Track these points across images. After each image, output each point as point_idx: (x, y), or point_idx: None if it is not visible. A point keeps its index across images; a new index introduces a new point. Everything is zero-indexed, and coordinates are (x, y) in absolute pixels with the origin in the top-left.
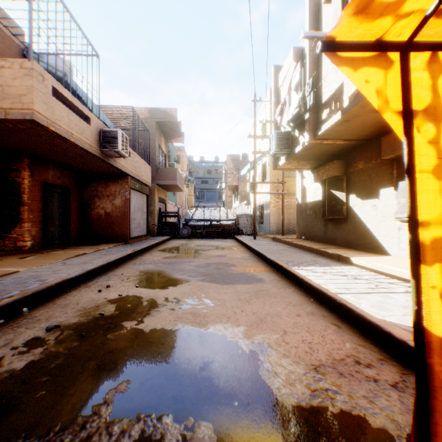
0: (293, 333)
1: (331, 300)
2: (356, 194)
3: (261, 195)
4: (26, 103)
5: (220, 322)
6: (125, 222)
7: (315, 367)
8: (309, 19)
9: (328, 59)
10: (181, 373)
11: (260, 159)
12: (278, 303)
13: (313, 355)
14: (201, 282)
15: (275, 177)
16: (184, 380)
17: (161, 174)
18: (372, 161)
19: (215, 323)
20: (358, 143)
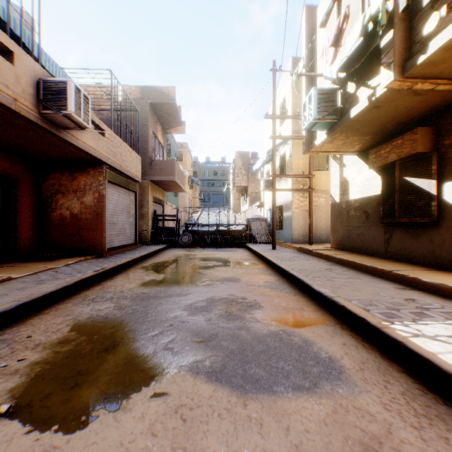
0: None
1: None
2: None
3: (279, 193)
4: None
5: None
6: (99, 227)
7: None
8: None
9: None
10: None
11: (279, 147)
12: None
13: None
14: (190, 376)
15: (299, 169)
16: None
17: (155, 168)
18: None
19: None
20: None
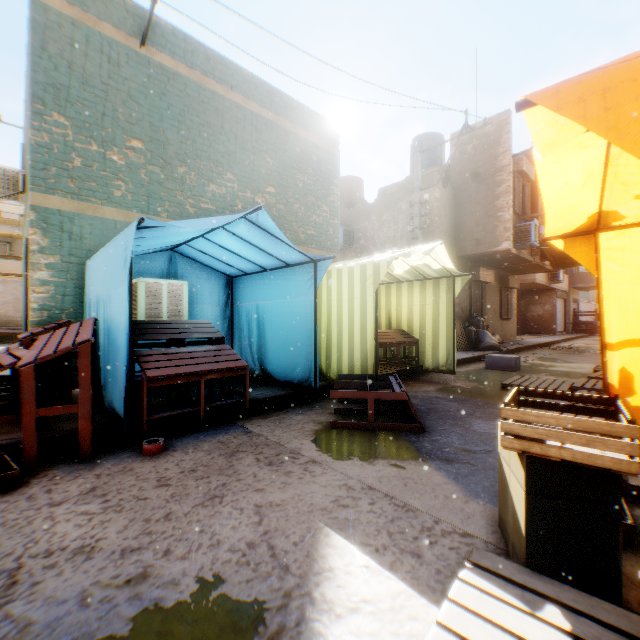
0: None
1: None
2: None
3: None
4: (531, 277)
5: None
6: (552, 320)
7: None
8: None
9: None
10: None
11: None
12: None
13: None
14: None
15: None
16: None
17: (575, 278)
18: None
19: None
20: None
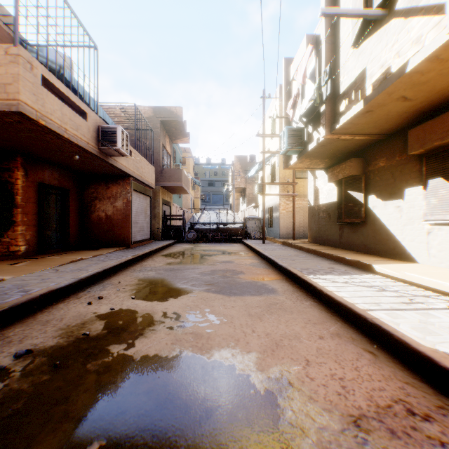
0: (319, 364)
1: (360, 318)
2: (376, 194)
3: (270, 197)
4: (12, 94)
5: (227, 347)
6: (127, 225)
7: (355, 418)
8: (324, 2)
9: (347, 44)
10: (175, 428)
11: (269, 159)
12: (295, 320)
13: (348, 398)
14: (205, 292)
15: (285, 178)
16: (178, 441)
17: (165, 175)
18: (395, 158)
19: (221, 348)
20: (379, 138)
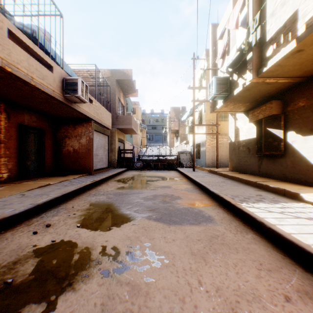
0: None
1: None
2: (295, 131)
3: (198, 135)
4: None
5: None
6: (89, 157)
7: None
8: None
9: None
10: None
11: (197, 106)
12: (245, 264)
13: None
14: (147, 220)
15: (210, 120)
16: None
17: (119, 120)
18: None
19: None
20: (299, 81)
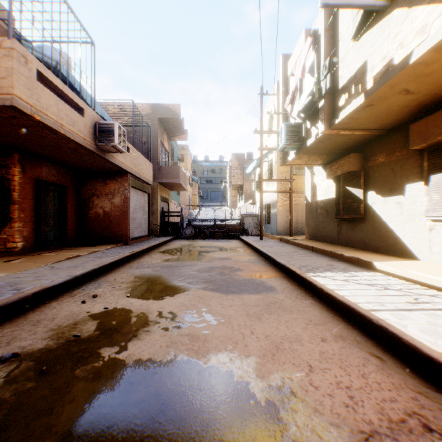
0: (322, 370)
1: (364, 319)
2: (375, 191)
3: (267, 193)
4: (6, 88)
5: (224, 350)
6: (124, 221)
7: (366, 436)
8: None
9: (347, 37)
10: None
11: (266, 155)
12: (296, 321)
13: (357, 411)
14: (202, 290)
15: (283, 174)
16: None
17: (163, 172)
18: (396, 154)
19: (218, 351)
20: (378, 133)
